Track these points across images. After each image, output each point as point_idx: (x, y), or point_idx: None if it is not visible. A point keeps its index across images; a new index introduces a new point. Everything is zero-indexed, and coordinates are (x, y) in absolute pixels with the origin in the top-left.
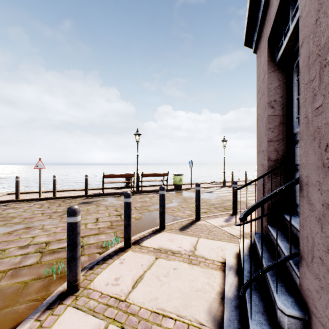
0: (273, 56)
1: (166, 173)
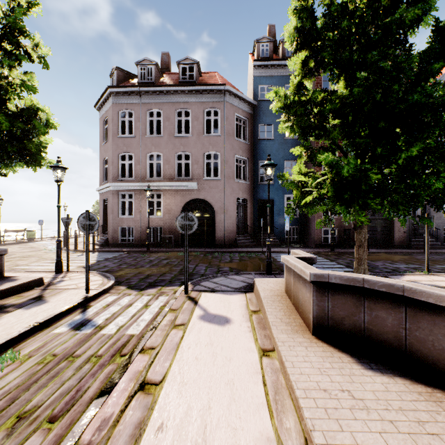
0: (104, 202)
1: (25, 229)
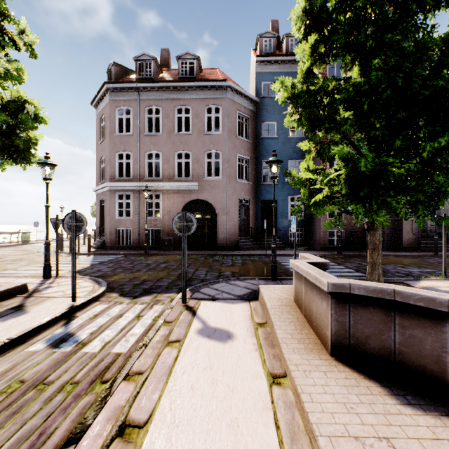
0: (101, 203)
1: (19, 231)
